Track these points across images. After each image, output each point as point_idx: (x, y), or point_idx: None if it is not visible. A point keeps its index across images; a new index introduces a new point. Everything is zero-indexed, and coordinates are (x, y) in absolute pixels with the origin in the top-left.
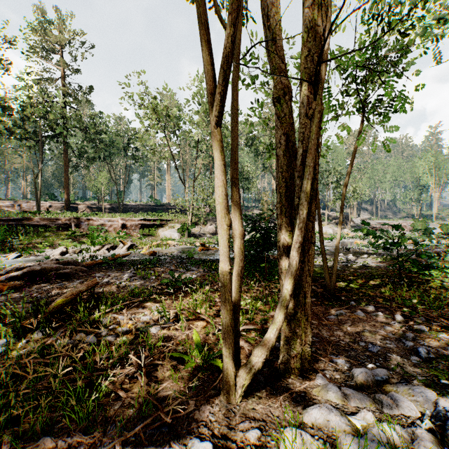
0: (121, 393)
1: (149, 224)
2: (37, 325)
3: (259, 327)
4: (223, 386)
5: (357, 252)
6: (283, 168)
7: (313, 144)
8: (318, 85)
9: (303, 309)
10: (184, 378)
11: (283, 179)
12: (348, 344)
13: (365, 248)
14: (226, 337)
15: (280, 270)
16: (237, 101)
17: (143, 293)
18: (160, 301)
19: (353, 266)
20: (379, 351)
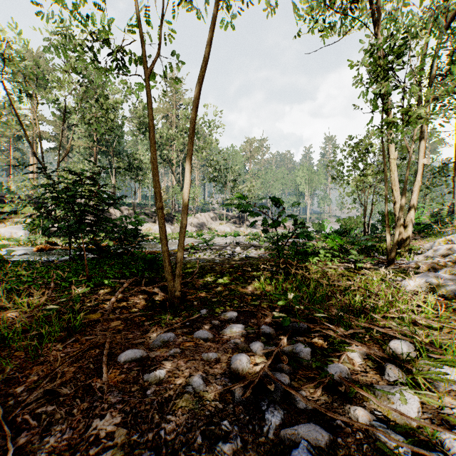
0: None
1: None
2: None
3: None
4: None
5: (246, 245)
6: None
7: None
8: None
9: None
10: None
11: None
12: None
13: (254, 242)
14: None
15: None
16: None
17: None
18: None
19: (236, 258)
20: None
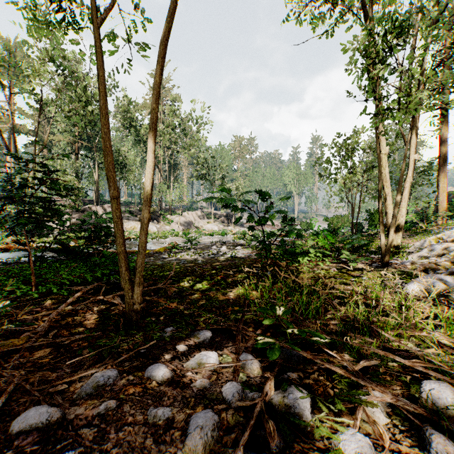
0: None
1: None
2: None
3: None
4: None
5: (233, 244)
6: None
7: None
8: None
9: None
10: None
11: None
12: None
13: (242, 241)
14: None
15: None
16: None
17: None
18: None
19: (220, 259)
20: None
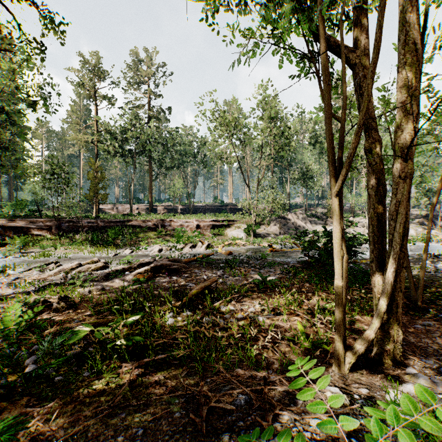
0: (265, 355)
1: (218, 224)
2: (182, 307)
3: (347, 326)
4: (335, 361)
5: None
6: (374, 205)
7: (405, 197)
8: (410, 155)
9: (395, 316)
10: (299, 354)
11: (375, 214)
12: (436, 350)
13: None
14: (338, 329)
15: (373, 284)
16: (342, 166)
17: (240, 289)
18: (255, 297)
19: None
20: None
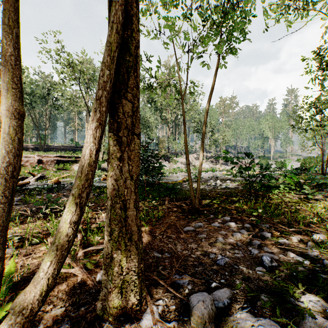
0: None
1: (64, 160)
2: None
3: None
4: None
5: (223, 179)
6: None
7: None
8: None
9: (124, 224)
10: None
11: None
12: (198, 257)
13: (229, 177)
14: None
15: None
16: None
17: None
18: (23, 224)
19: (219, 188)
20: (226, 263)
